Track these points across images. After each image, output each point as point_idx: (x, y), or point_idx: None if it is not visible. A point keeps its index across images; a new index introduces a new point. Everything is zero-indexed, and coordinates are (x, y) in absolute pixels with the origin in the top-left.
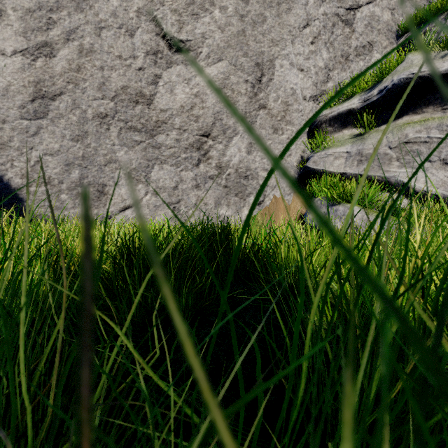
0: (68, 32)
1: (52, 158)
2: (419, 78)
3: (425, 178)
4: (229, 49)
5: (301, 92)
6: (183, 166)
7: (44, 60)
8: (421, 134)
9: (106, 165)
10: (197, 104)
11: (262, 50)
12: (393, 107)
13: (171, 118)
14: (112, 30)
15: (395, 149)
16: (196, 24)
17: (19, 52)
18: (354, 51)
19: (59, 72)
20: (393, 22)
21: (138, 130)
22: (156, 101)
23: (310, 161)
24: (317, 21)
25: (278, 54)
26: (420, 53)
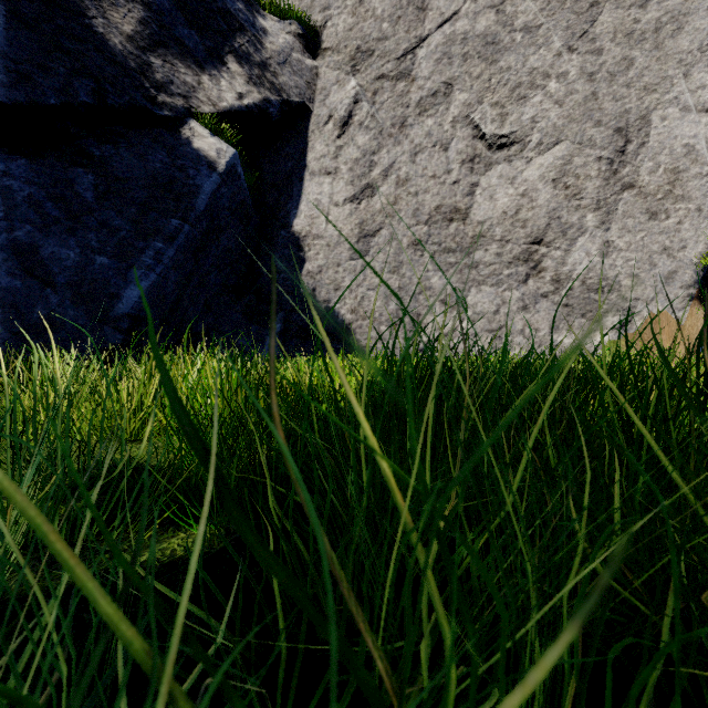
0: (387, 169)
1: (374, 292)
2: None
3: None
4: (571, 124)
5: (706, 144)
6: (506, 285)
7: (366, 201)
8: None
9: (420, 294)
10: (524, 205)
11: (625, 108)
12: None
13: (491, 229)
14: (426, 151)
15: None
16: (523, 110)
17: (348, 200)
18: None
19: (379, 209)
20: None
21: (452, 251)
22: (472, 213)
23: None
24: None
25: (657, 102)
26: None
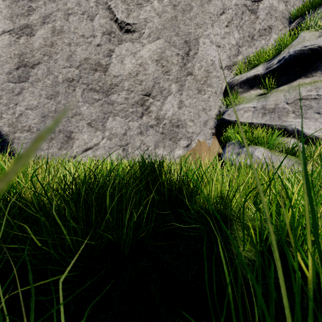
0: (44, 17)
1: (32, 112)
2: (310, 49)
3: (315, 126)
4: (165, 30)
5: (218, 62)
6: (131, 118)
7: (26, 38)
8: (312, 93)
9: (73, 117)
10: (141, 72)
11: (189, 31)
12: (289, 72)
13: (122, 82)
14: (77, 16)
15: (291, 104)
16: (140, 12)
17: (7, 32)
18: (258, 32)
19: (37, 47)
20: (287, 11)
21: (96, 91)
22: (110, 69)
23: (225, 114)
24: (230, 10)
25: (202, 34)
26: (310, 31)
